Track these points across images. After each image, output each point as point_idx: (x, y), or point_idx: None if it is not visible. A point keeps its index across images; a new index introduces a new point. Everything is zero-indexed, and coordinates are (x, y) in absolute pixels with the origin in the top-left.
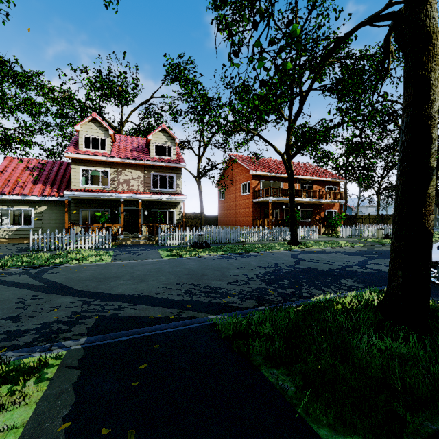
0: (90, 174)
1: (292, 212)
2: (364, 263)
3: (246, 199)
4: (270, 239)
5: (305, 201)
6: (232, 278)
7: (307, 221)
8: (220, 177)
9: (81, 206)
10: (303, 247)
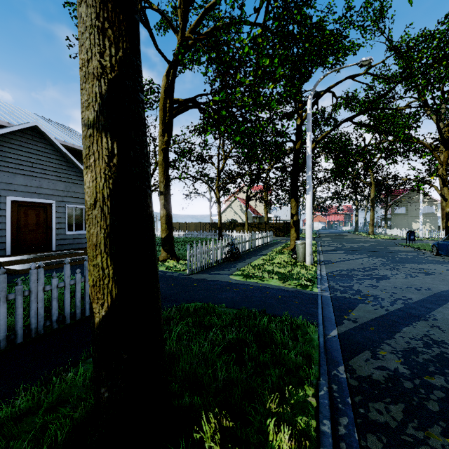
0: None
1: None
2: None
3: None
4: None
5: None
6: None
7: None
8: None
9: None
10: None
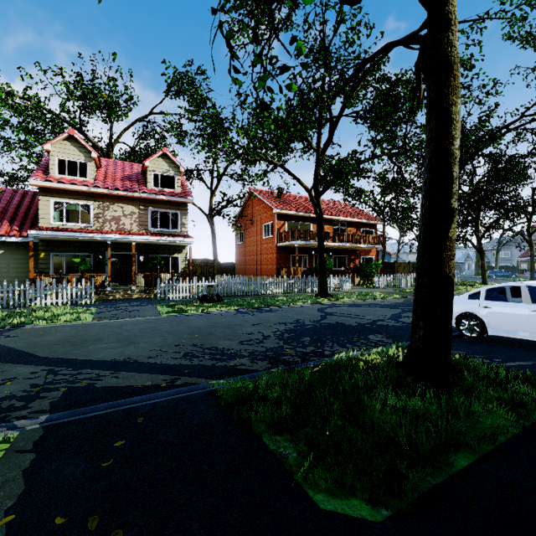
0: (67, 208)
1: (321, 259)
2: (398, 316)
3: (269, 243)
4: (296, 290)
5: (338, 246)
6: (245, 336)
7: (340, 269)
8: (238, 216)
9: (52, 250)
10: (333, 299)
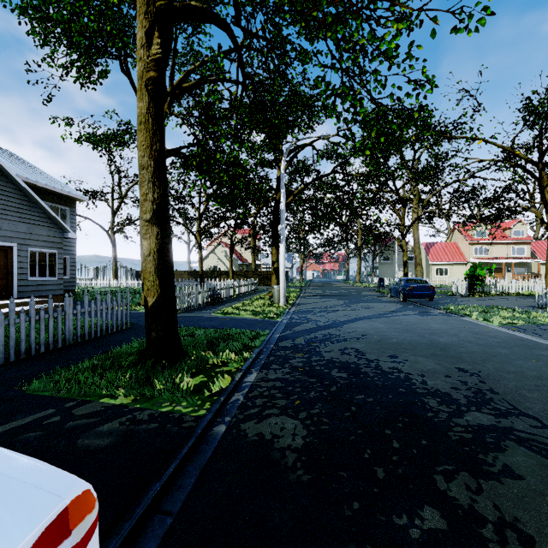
0: None
1: None
2: None
3: None
4: None
5: None
6: (377, 353)
7: None
8: None
9: None
10: None
